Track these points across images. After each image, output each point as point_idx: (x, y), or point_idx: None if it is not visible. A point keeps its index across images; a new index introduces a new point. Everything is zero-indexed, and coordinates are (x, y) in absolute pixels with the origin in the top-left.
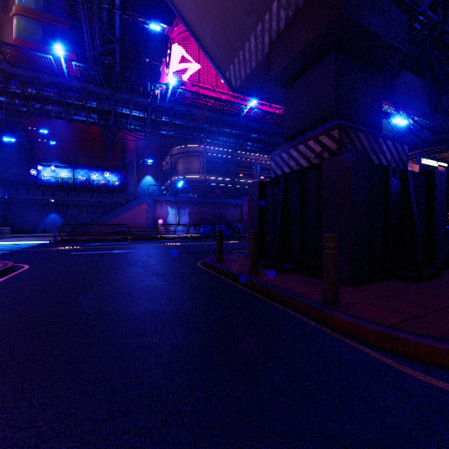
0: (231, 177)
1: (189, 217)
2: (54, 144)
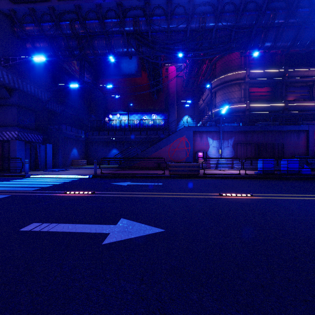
0: (282, 102)
1: (234, 149)
2: (119, 98)
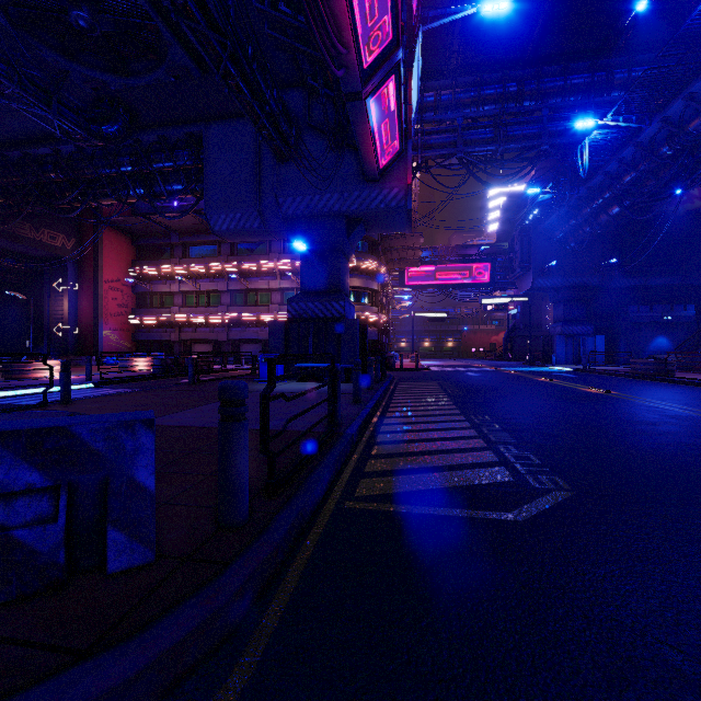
0: None
1: None
2: None
